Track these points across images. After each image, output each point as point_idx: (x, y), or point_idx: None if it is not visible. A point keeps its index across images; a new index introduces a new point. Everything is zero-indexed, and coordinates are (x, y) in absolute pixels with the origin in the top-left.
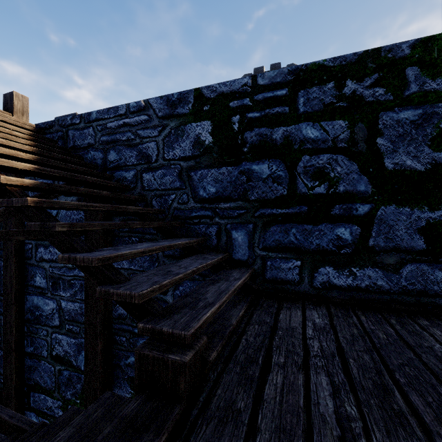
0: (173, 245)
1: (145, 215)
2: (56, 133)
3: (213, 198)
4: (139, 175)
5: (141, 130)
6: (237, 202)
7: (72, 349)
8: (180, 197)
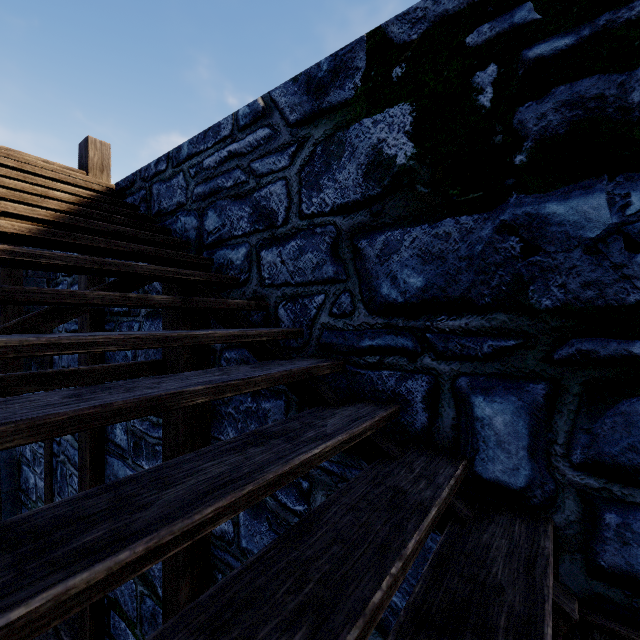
0: (294, 468)
1: (258, 343)
2: (138, 193)
3: (417, 303)
4: (255, 255)
5: (258, 161)
6: (489, 315)
7: (157, 566)
8: (335, 301)
